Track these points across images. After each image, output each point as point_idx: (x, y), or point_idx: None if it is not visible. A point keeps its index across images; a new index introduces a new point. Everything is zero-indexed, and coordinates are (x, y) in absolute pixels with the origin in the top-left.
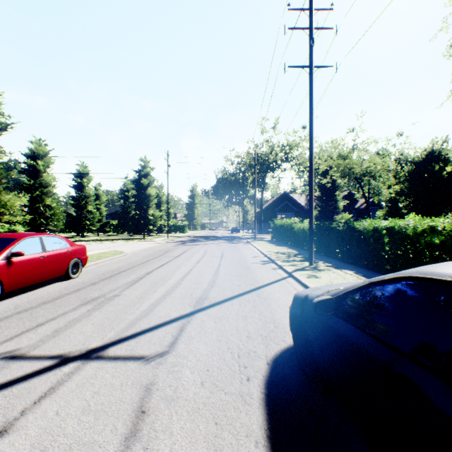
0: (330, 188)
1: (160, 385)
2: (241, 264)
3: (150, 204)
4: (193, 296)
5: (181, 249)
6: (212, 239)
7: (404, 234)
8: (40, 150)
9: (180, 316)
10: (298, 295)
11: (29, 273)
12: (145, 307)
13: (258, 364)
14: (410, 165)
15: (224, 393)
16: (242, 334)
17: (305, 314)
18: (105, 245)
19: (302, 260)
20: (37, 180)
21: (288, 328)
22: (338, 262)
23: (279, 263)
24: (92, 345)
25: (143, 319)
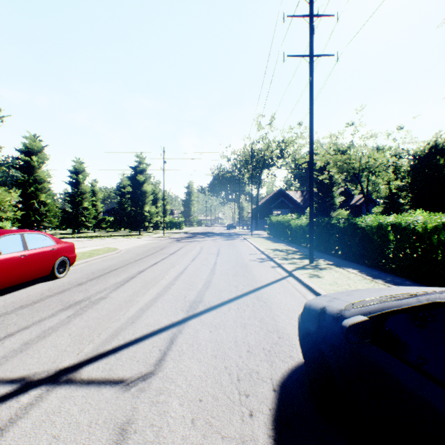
0: (326, 185)
1: (139, 424)
2: (238, 262)
3: (146, 200)
4: (187, 299)
5: (177, 246)
6: (209, 236)
7: (412, 230)
8: (35, 145)
9: (171, 324)
10: (311, 306)
11: (7, 274)
12: (133, 312)
13: (263, 390)
14: (412, 160)
15: (221, 438)
16: (242, 348)
17: (323, 333)
18: (100, 242)
19: (301, 257)
20: (31, 176)
21: (294, 340)
22: (339, 260)
23: (277, 260)
24: (64, 364)
25: (129, 328)
